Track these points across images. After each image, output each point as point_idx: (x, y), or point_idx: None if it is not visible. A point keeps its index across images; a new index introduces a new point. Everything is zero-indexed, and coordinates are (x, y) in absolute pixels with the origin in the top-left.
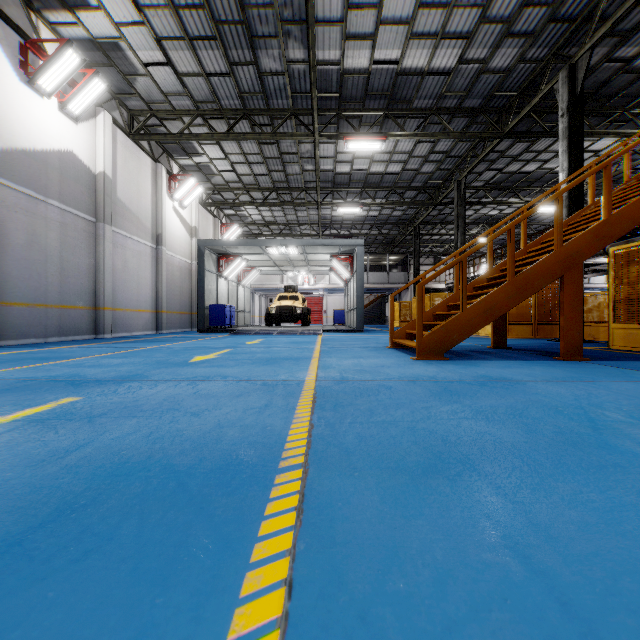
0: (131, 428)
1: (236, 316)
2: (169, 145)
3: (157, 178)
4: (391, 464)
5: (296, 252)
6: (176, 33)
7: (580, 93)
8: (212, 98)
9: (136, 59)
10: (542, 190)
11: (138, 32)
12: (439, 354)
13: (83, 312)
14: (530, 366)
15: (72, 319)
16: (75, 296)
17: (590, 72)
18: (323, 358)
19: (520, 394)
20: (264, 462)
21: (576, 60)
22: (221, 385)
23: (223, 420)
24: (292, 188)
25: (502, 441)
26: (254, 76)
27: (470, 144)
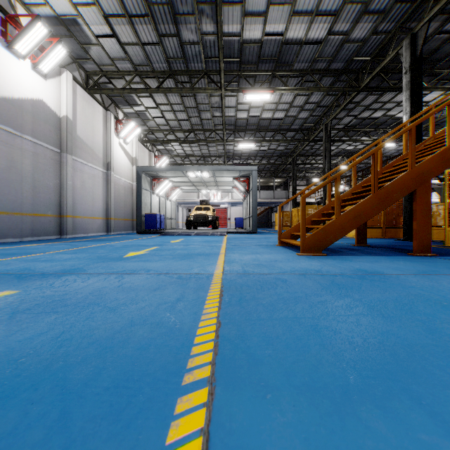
0: (46, 326)
1: (165, 222)
2: (116, 98)
3: (107, 121)
4: (305, 379)
5: (208, 175)
6: (119, 12)
7: (419, 55)
8: (146, 62)
9: (90, 32)
10: (385, 131)
11: (90, 11)
12: (319, 251)
13: (51, 219)
14: (393, 261)
15: (42, 224)
16: (44, 207)
17: (425, 42)
18: (228, 254)
19: (399, 287)
20: (167, 375)
21: (416, 31)
22: (143, 278)
23: (136, 316)
24: (205, 130)
25: (410, 344)
26: (177, 45)
27: (334, 97)
